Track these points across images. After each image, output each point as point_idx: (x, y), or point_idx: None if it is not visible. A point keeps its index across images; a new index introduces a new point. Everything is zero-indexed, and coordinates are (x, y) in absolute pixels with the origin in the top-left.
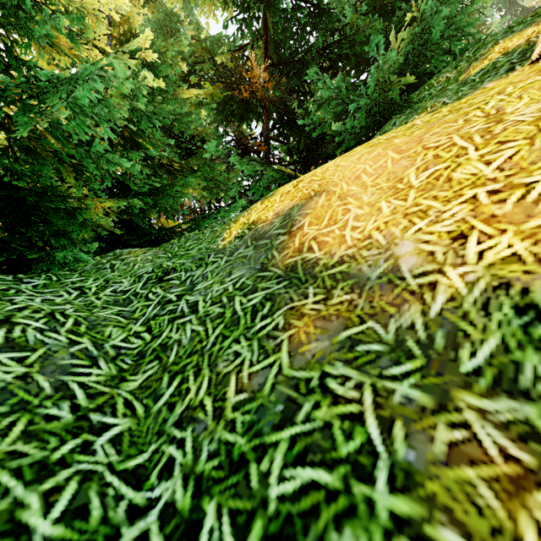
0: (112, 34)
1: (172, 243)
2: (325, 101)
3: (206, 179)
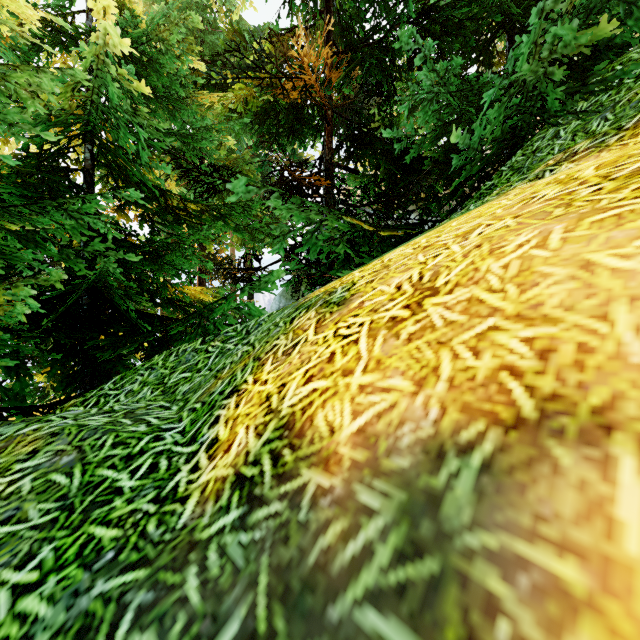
0: (92, 10)
1: (151, 366)
2: (416, 107)
3: (237, 228)
